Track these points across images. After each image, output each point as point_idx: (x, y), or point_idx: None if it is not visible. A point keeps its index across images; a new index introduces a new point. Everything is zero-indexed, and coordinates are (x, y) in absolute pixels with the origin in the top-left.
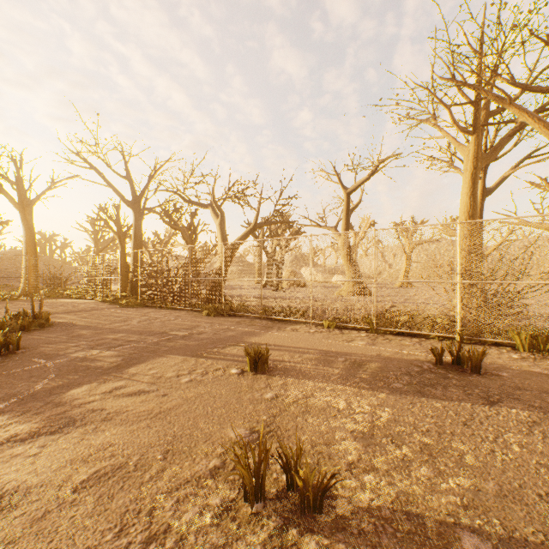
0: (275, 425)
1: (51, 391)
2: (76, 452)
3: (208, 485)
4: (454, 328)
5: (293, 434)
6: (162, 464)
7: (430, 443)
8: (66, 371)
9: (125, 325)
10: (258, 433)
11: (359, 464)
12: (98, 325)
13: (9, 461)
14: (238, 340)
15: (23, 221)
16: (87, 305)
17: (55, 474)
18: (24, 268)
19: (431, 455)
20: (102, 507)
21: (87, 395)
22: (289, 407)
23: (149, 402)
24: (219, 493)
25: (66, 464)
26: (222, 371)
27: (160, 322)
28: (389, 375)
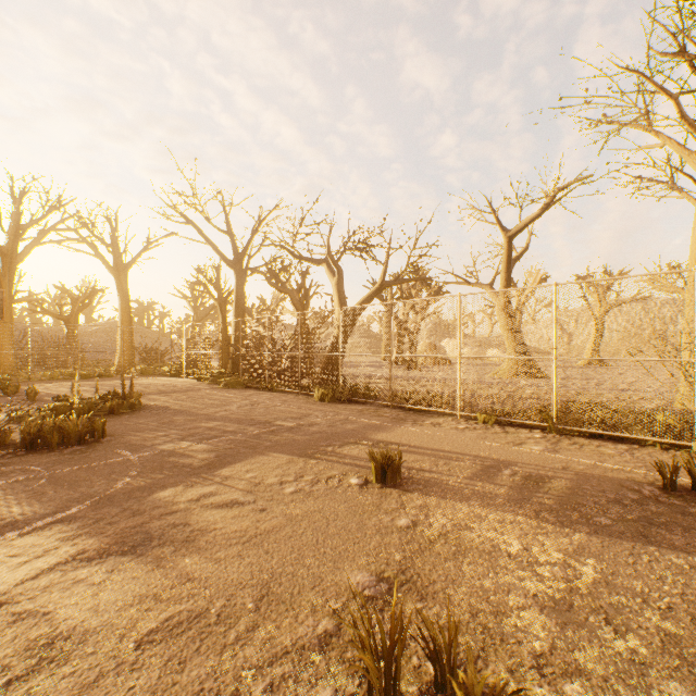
0: (413, 572)
1: (131, 494)
2: (148, 585)
3: (314, 664)
4: (688, 432)
5: (441, 590)
6: (253, 618)
7: (677, 633)
8: (150, 467)
9: (223, 411)
10: (388, 582)
11: (554, 659)
12: (192, 410)
13: (69, 589)
14: (359, 437)
15: (118, 288)
16: (183, 385)
17: (118, 616)
18: (119, 342)
19: (685, 659)
20: (169, 678)
21: (169, 503)
22: (433, 544)
23: (243, 519)
24: (330, 680)
25: (133, 602)
26: (338, 480)
27: (264, 408)
28: (587, 502)
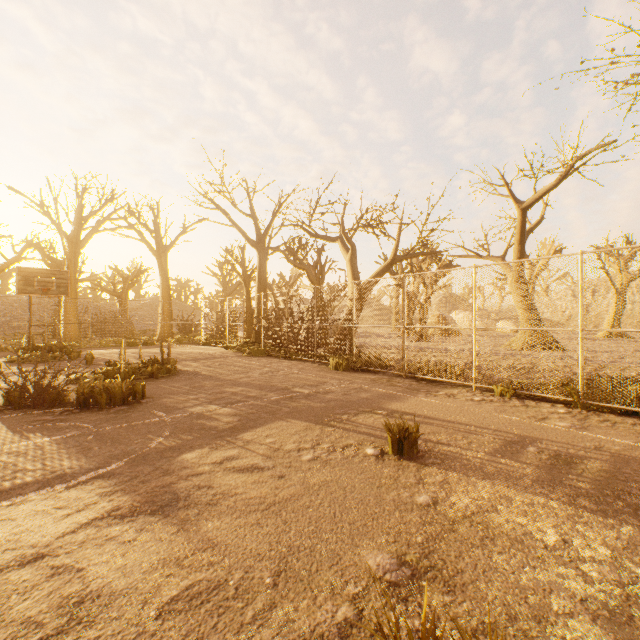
0: (438, 558)
1: (162, 453)
2: (172, 548)
3: None
4: None
5: (471, 582)
6: (270, 595)
7: None
8: (181, 428)
9: (246, 377)
10: (411, 567)
11: None
12: (219, 375)
13: (102, 546)
14: (373, 406)
15: (160, 268)
16: (213, 353)
17: (143, 579)
18: (160, 314)
19: None
20: None
21: (195, 464)
22: (457, 526)
23: (262, 485)
24: None
25: (157, 565)
26: (354, 450)
27: (283, 375)
28: (631, 489)
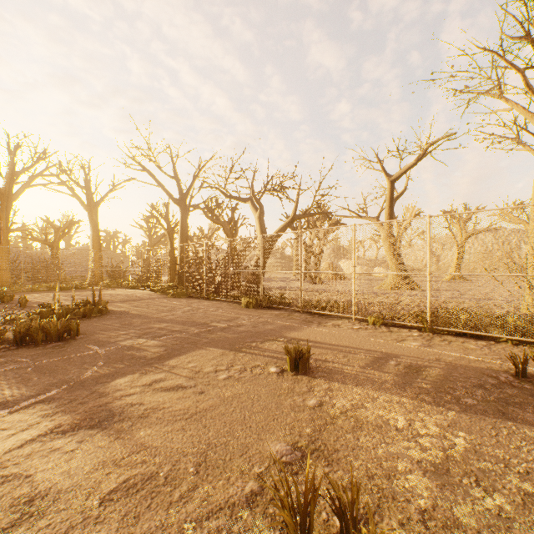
0: (321, 442)
1: (98, 380)
2: (110, 453)
3: (243, 518)
4: (533, 331)
5: (344, 457)
6: (193, 480)
7: None
8: (114, 359)
9: (170, 315)
10: (301, 451)
11: (436, 514)
12: (147, 314)
13: (47, 456)
14: (276, 335)
15: (90, 220)
16: (140, 295)
17: (86, 478)
18: (91, 262)
19: None
20: (126, 530)
21: (128, 387)
22: (336, 420)
23: (186, 400)
24: (256, 532)
25: (98, 466)
26: (260, 369)
27: (202, 312)
28: (456, 386)
